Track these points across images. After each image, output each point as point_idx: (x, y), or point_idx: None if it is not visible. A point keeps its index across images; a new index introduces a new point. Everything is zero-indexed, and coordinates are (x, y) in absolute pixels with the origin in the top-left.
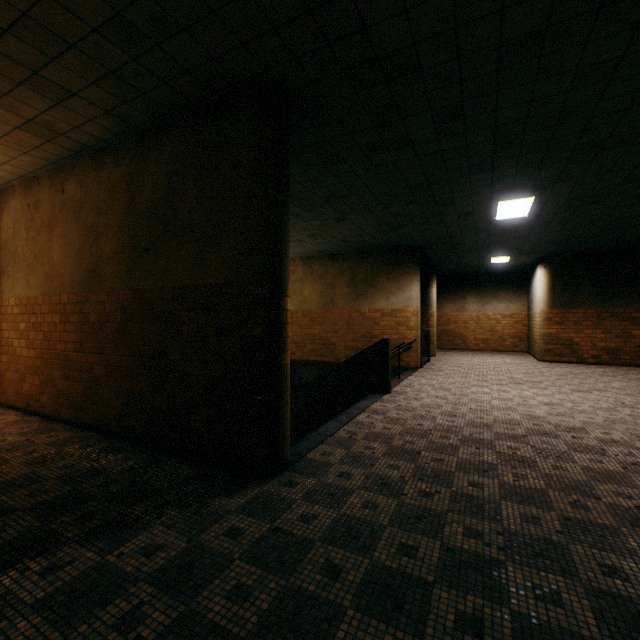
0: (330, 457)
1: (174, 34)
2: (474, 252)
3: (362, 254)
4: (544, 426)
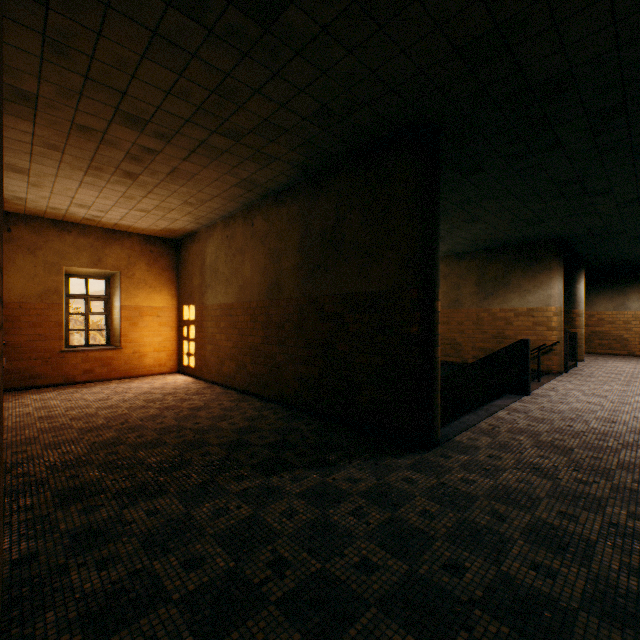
0: (476, 442)
1: (358, 109)
2: (639, 240)
3: (491, 252)
4: None
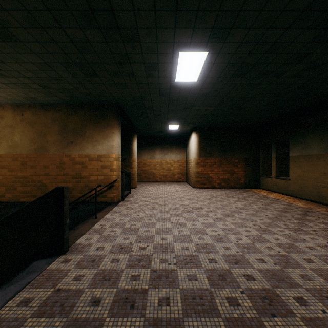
0: None
1: None
2: (159, 118)
3: (72, 107)
4: (241, 303)
